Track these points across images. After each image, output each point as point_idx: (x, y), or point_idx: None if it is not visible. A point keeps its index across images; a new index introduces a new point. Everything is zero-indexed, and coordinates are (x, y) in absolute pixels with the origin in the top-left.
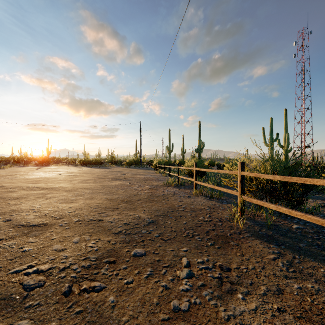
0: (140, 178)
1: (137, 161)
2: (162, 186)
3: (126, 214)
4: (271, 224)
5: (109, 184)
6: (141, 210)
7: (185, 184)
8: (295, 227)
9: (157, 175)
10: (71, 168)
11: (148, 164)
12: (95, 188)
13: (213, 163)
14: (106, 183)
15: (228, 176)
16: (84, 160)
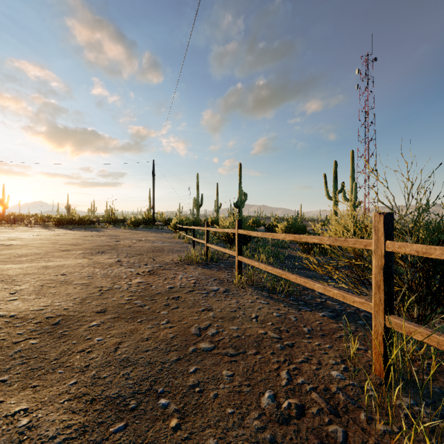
0: (142, 248)
1: (148, 219)
2: (176, 264)
3: None
4: None
5: (67, 263)
6: (71, 372)
7: (218, 258)
8: None
9: (174, 241)
10: (32, 231)
11: (165, 224)
12: (15, 276)
13: (259, 223)
14: (62, 261)
15: (284, 242)
16: (60, 218)
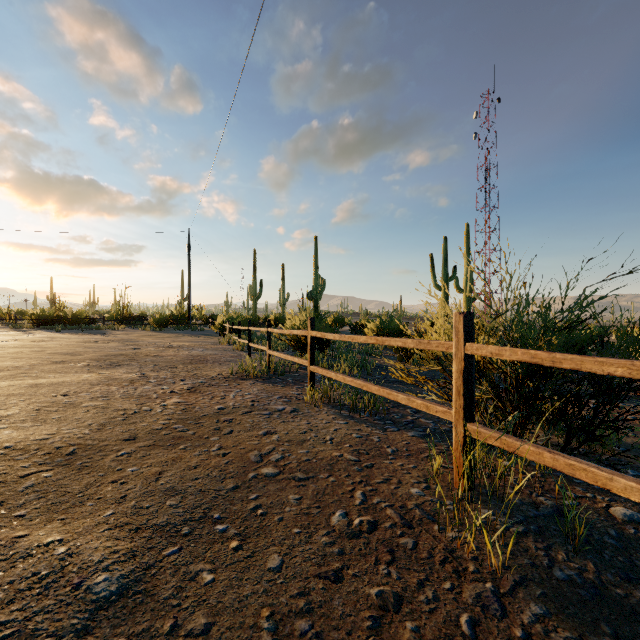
0: (175, 357)
1: (181, 316)
2: (225, 379)
3: (7, 547)
4: (556, 511)
5: (67, 379)
6: (105, 504)
7: (285, 370)
8: (621, 514)
9: (221, 348)
10: None
11: (207, 324)
12: None
13: (342, 322)
14: (59, 377)
15: (375, 348)
16: (42, 315)
